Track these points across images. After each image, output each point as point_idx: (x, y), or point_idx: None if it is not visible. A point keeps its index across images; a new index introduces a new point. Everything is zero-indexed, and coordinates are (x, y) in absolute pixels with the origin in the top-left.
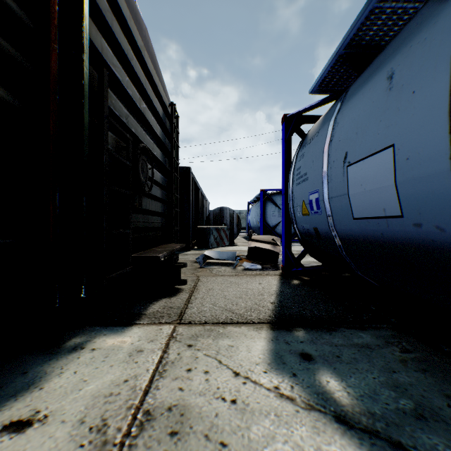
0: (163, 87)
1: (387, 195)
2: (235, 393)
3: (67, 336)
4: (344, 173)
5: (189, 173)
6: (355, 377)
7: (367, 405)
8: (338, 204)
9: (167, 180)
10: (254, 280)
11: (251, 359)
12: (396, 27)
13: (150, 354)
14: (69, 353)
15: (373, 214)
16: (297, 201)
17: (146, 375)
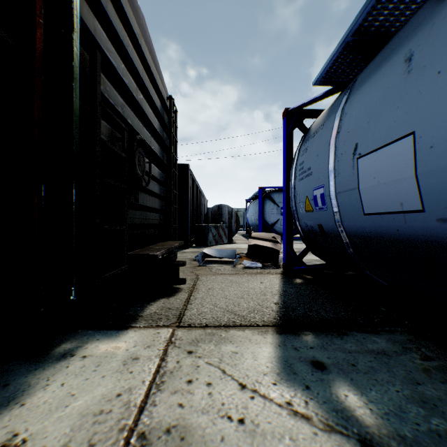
0: (161, 80)
1: (406, 188)
2: (243, 410)
3: (56, 341)
4: (353, 166)
5: (187, 169)
6: (376, 390)
7: (395, 426)
8: (346, 199)
9: (165, 175)
10: (255, 278)
11: (258, 368)
12: (408, 11)
13: (146, 362)
14: (57, 361)
15: (388, 209)
16: (300, 197)
17: (142, 388)
